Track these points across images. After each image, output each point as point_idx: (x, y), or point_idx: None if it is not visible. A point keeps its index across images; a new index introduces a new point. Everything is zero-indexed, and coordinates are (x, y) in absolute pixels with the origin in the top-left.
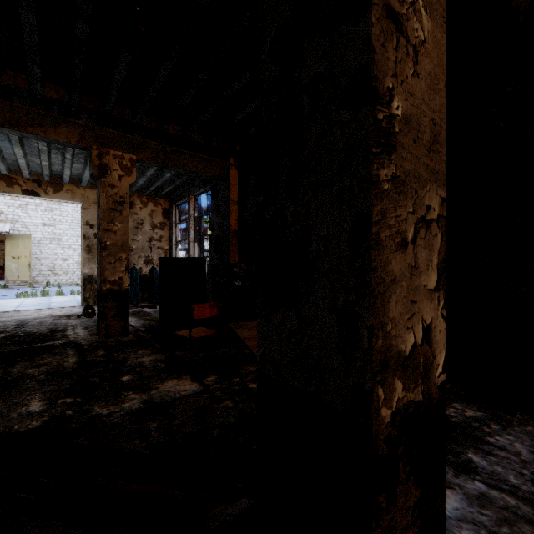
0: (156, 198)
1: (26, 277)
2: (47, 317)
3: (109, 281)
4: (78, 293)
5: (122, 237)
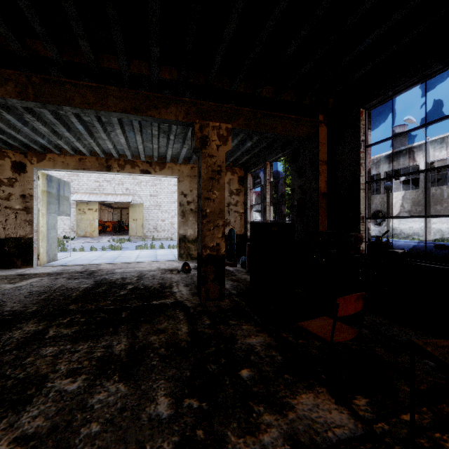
0: (233, 167)
1: (140, 233)
2: (157, 270)
3: (209, 247)
4: (173, 247)
5: (219, 204)
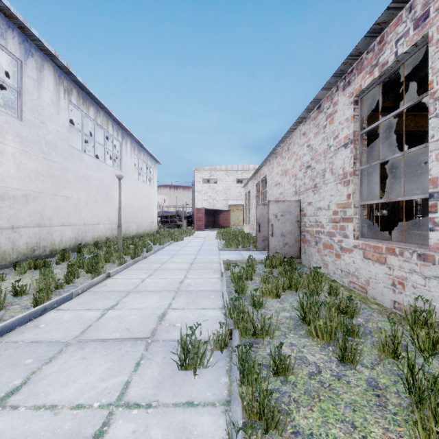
0: None
1: None
2: None
3: None
4: None
5: (367, 211)
